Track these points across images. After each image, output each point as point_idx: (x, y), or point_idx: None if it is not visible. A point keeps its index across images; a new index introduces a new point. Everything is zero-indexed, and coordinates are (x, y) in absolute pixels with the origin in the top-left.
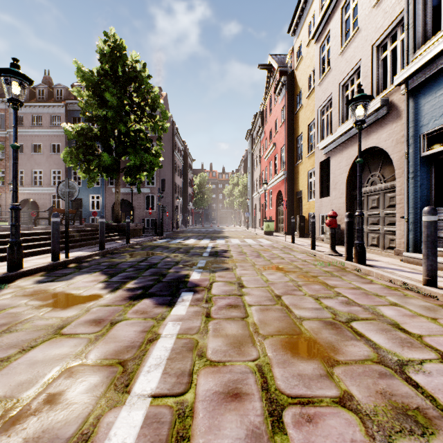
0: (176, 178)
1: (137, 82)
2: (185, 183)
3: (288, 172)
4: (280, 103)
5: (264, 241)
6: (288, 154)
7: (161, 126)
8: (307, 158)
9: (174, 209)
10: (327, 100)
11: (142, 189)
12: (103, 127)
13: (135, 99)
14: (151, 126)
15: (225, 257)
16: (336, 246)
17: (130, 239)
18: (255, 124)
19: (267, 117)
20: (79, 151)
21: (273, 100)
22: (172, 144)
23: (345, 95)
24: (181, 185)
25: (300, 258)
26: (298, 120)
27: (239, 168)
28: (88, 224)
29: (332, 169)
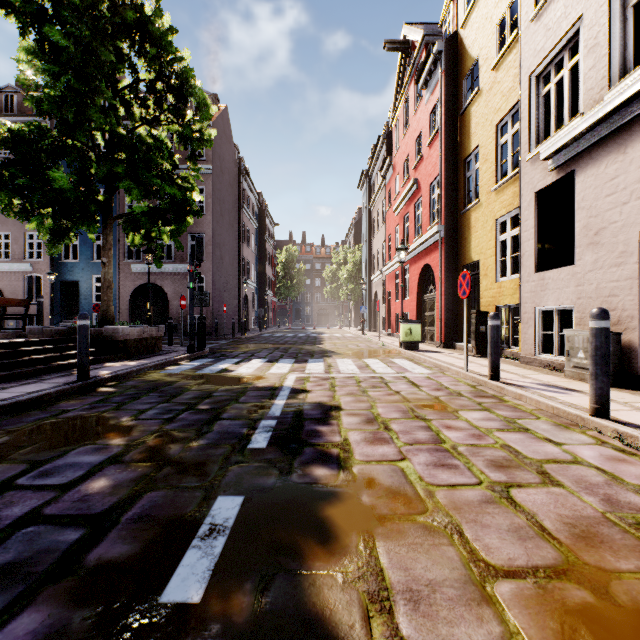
0: (244, 250)
1: (147, 42)
2: (261, 260)
3: (446, 228)
4: (428, 101)
5: (410, 365)
6: (447, 193)
7: (197, 131)
8: (494, 192)
9: (240, 300)
10: (560, 42)
11: (182, 265)
12: (63, 121)
13: (143, 76)
14: (178, 132)
15: (326, 457)
16: (627, 394)
17: (117, 363)
18: (375, 159)
19: (399, 138)
20: (13, 172)
21: (411, 102)
22: (238, 193)
23: (630, 2)
24: (254, 263)
25: (611, 471)
26: (469, 122)
27: (346, 238)
28: (36, 329)
29: (583, 199)
